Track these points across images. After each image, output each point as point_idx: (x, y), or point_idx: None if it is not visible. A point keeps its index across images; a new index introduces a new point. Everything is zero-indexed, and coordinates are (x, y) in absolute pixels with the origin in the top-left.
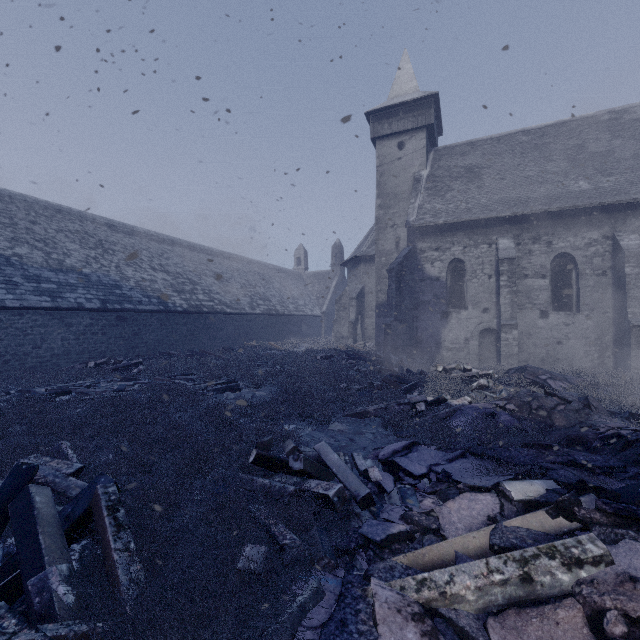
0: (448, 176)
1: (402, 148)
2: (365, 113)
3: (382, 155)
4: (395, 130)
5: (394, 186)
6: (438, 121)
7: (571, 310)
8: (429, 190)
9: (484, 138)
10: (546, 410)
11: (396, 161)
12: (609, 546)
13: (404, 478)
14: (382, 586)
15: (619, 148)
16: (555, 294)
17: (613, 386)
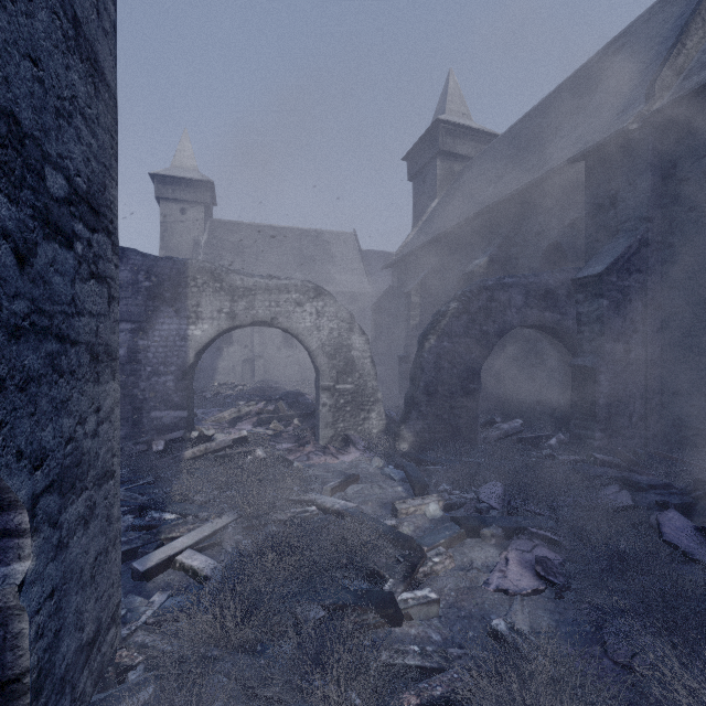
0: (221, 247)
1: (184, 214)
2: (150, 173)
3: (166, 214)
4: (178, 197)
5: (177, 243)
6: (214, 197)
7: (293, 347)
8: (207, 255)
9: (247, 223)
10: (262, 391)
11: (179, 223)
12: (257, 403)
13: (206, 413)
14: (206, 420)
15: (317, 256)
16: (285, 338)
17: (300, 385)
